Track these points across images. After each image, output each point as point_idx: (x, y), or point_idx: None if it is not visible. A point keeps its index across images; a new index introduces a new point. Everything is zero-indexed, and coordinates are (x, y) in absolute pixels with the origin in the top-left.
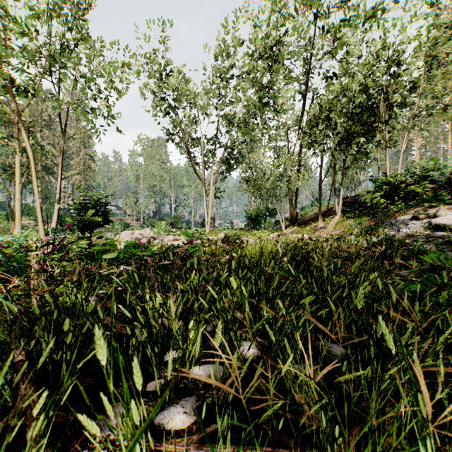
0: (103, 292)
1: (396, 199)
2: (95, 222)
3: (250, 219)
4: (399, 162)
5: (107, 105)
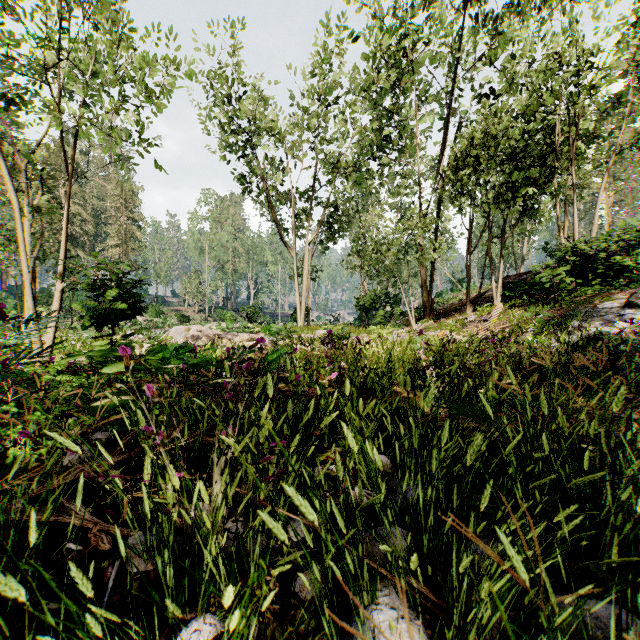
0: (100, 438)
1: (589, 277)
2: (117, 311)
3: (363, 309)
4: (594, 221)
5: (136, 121)
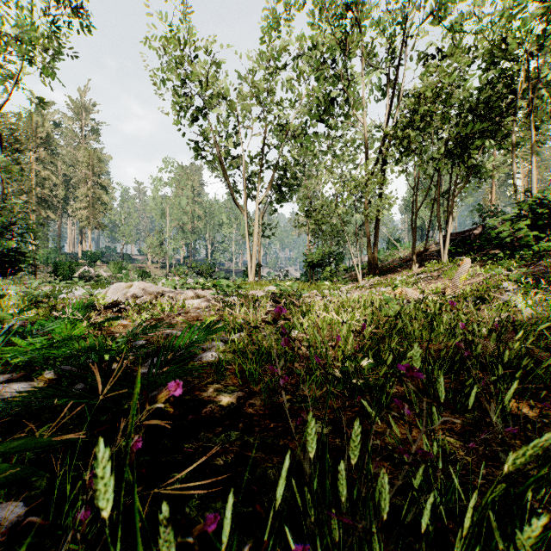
0: None
1: (545, 232)
2: None
3: (310, 265)
4: None
5: None
